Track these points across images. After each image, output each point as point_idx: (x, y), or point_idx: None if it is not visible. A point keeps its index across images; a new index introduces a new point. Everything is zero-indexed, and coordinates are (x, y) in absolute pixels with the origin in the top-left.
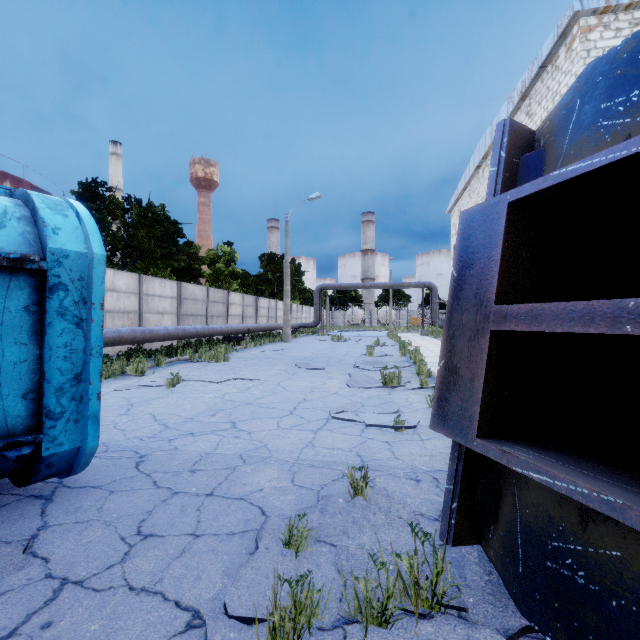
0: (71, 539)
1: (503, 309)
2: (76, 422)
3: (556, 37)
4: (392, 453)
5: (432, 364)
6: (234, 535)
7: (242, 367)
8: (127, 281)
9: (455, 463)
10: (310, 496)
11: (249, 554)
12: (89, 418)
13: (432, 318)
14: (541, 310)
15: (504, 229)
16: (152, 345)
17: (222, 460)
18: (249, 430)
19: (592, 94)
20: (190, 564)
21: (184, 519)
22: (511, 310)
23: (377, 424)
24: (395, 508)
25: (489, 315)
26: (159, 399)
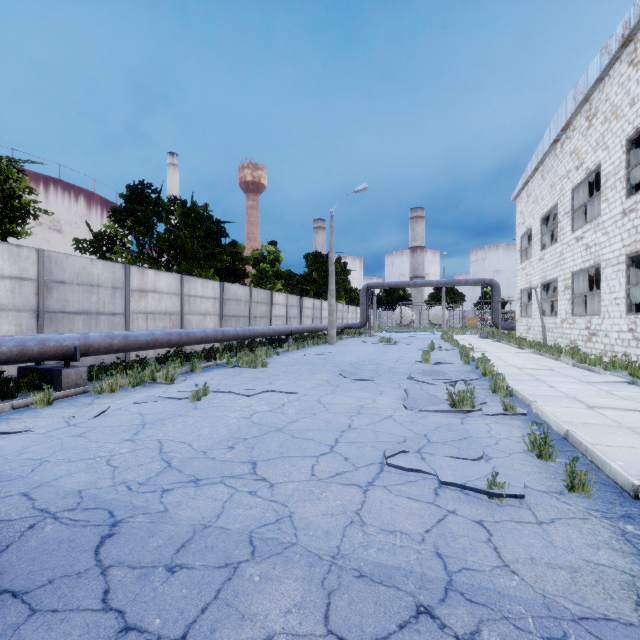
0: None
1: None
2: None
3: None
4: (496, 554)
5: (506, 376)
6: None
7: (280, 375)
8: (169, 282)
9: None
10: None
11: None
12: None
13: (493, 319)
14: None
15: None
16: (194, 347)
17: (221, 545)
18: (271, 480)
19: None
20: None
21: None
22: None
23: (458, 483)
24: None
25: None
26: (177, 418)
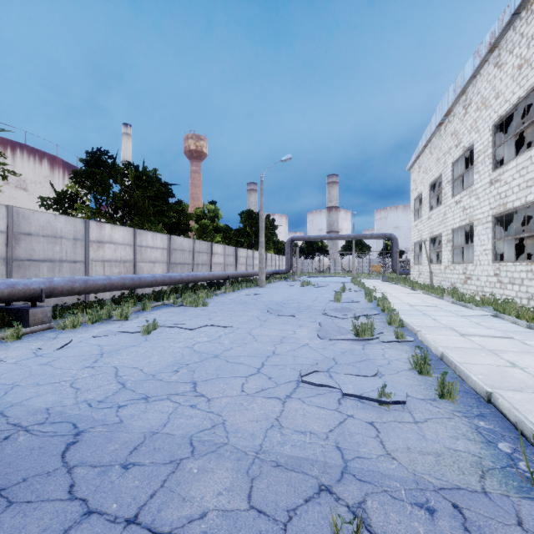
0: None
1: None
2: None
3: None
4: (382, 446)
5: (400, 312)
6: None
7: (218, 312)
8: (123, 234)
9: None
10: None
11: None
12: None
13: (392, 266)
14: None
15: None
16: (145, 290)
17: (166, 447)
18: (209, 395)
19: None
20: None
21: None
22: None
23: (356, 394)
24: None
25: None
26: (130, 348)
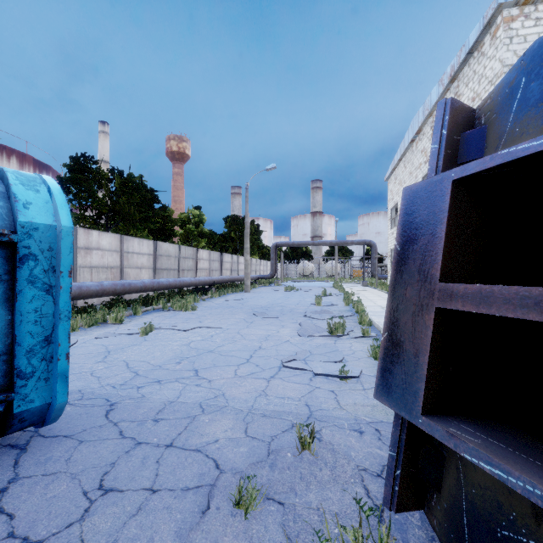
0: (37, 493)
1: (448, 287)
2: (46, 380)
3: (482, 26)
4: (337, 403)
5: (372, 313)
6: (188, 491)
7: (207, 316)
8: (110, 241)
9: (398, 431)
10: (261, 448)
11: (201, 513)
12: (58, 376)
13: (372, 271)
14: (490, 292)
15: (448, 206)
16: (132, 295)
17: (183, 409)
18: (209, 378)
19: (539, 71)
20: (145, 523)
21: (143, 472)
22: (457, 289)
23: (324, 373)
24: (340, 463)
25: (434, 292)
26: (133, 347)
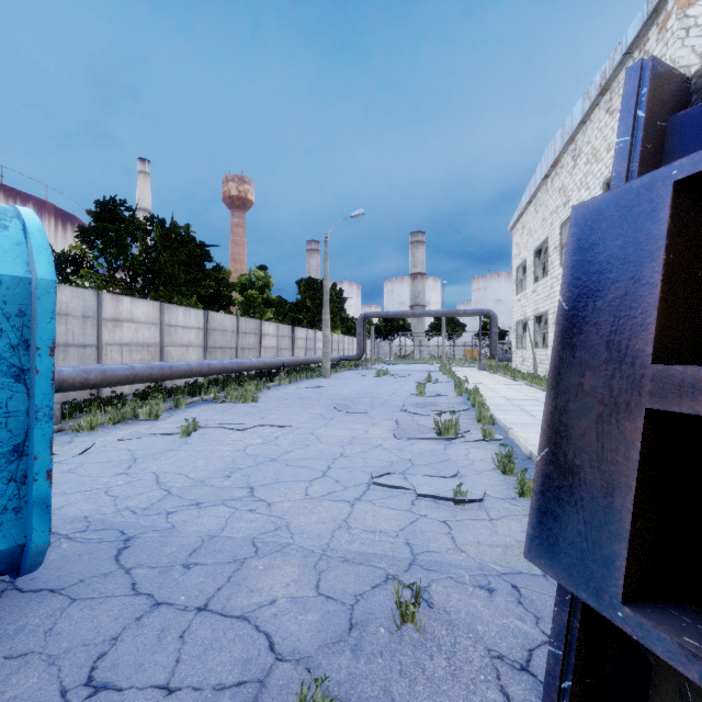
0: None
1: (674, 373)
2: (17, 511)
3: (646, 15)
4: (452, 541)
5: (494, 407)
6: (224, 692)
7: (272, 409)
8: (147, 310)
9: (566, 614)
10: (339, 616)
11: None
12: (34, 506)
13: (491, 350)
14: None
15: (667, 228)
16: (175, 382)
17: (228, 548)
18: (269, 500)
19: None
20: None
21: (158, 656)
22: (694, 376)
23: (431, 494)
24: (461, 647)
25: (641, 381)
26: (168, 452)
